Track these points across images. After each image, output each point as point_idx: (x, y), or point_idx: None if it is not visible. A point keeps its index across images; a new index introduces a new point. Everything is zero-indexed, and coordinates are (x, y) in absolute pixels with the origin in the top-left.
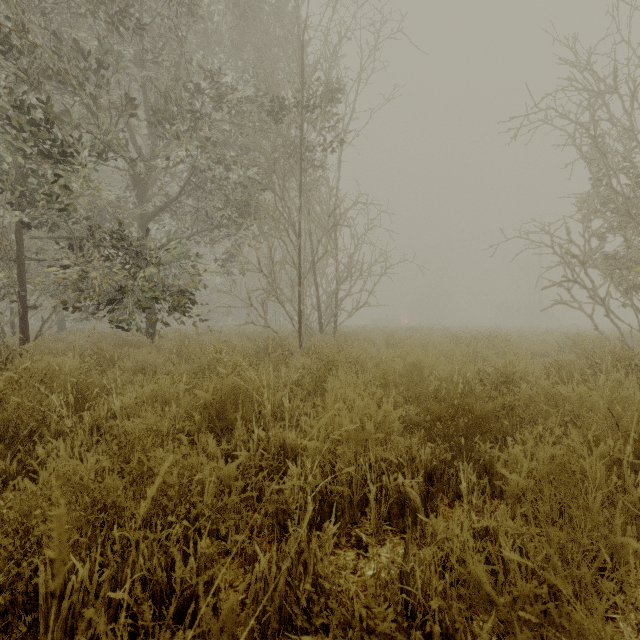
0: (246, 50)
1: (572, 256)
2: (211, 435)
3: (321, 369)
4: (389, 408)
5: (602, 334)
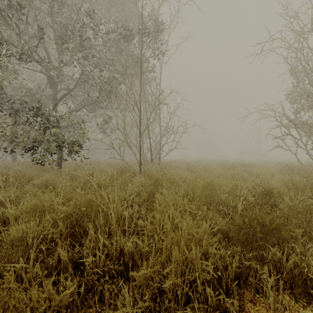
0: (111, 11)
1: (289, 121)
2: (68, 242)
3: (151, 186)
4: (207, 227)
5: (301, 163)
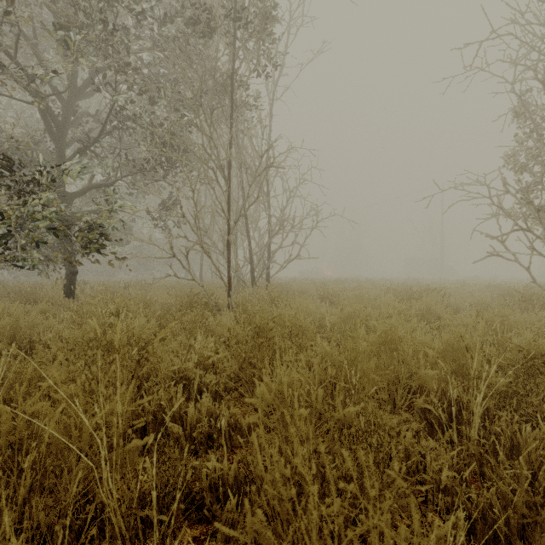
0: None
1: (527, 202)
2: None
3: (248, 344)
4: None
5: (540, 287)
